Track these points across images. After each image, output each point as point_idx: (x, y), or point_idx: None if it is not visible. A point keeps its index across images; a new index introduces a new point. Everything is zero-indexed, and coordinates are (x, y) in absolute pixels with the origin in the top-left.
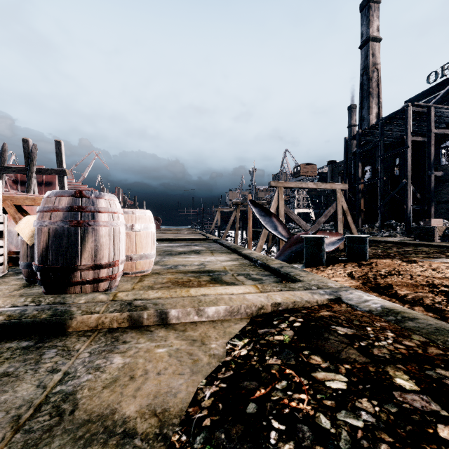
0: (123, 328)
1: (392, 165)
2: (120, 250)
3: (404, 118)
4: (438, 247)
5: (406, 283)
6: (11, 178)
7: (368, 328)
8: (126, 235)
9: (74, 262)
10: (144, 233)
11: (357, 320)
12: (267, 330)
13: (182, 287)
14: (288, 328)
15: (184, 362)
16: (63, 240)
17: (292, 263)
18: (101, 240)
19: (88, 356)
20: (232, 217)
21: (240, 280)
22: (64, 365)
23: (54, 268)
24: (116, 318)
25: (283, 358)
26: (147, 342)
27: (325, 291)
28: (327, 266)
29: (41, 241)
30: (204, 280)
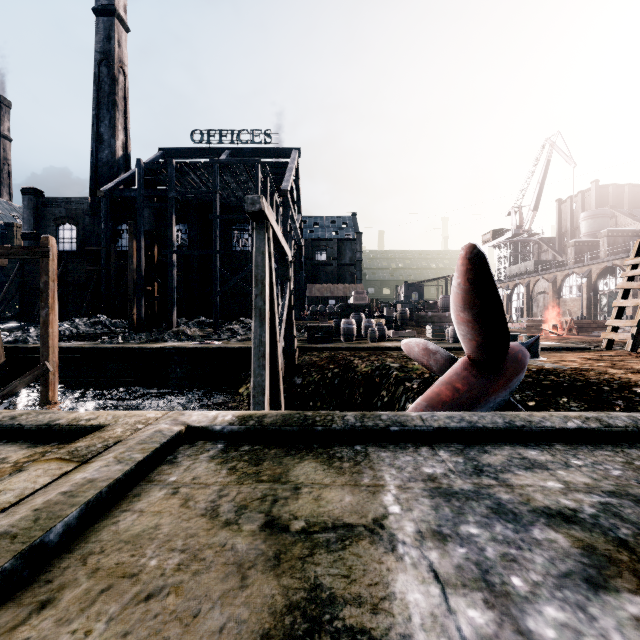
0: None
1: None
2: None
3: (236, 174)
4: (394, 349)
5: None
6: None
7: None
8: None
9: None
10: None
11: None
12: None
13: None
14: None
15: None
16: None
17: None
18: None
19: None
20: None
21: None
22: None
23: None
24: None
25: None
26: None
27: None
28: None
29: None
30: None
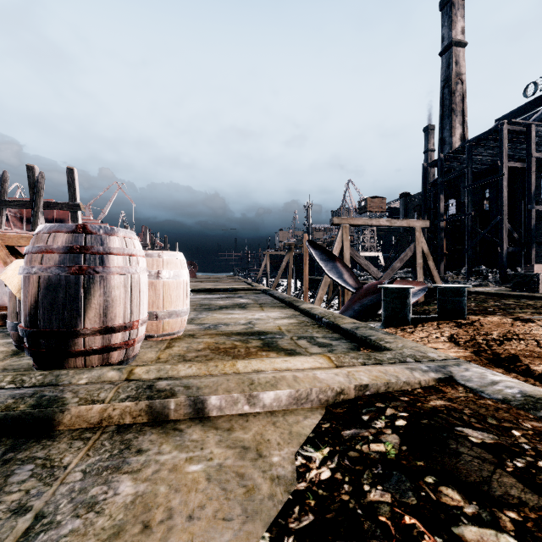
0: (139, 425)
1: (481, 198)
2: (140, 306)
3: (497, 139)
4: None
5: (536, 353)
6: (15, 215)
7: (515, 432)
8: (150, 285)
9: (74, 323)
10: (173, 282)
11: (492, 417)
12: (356, 432)
13: (225, 356)
14: (389, 430)
15: (232, 492)
16: (59, 293)
17: (362, 320)
18: (113, 293)
19: (79, 479)
20: (284, 261)
21: (303, 347)
22: (40, 498)
23: (46, 332)
24: (130, 410)
25: (392, 489)
26: (174, 452)
27: (429, 366)
28: (415, 327)
29: (28, 295)
30: (254, 345)
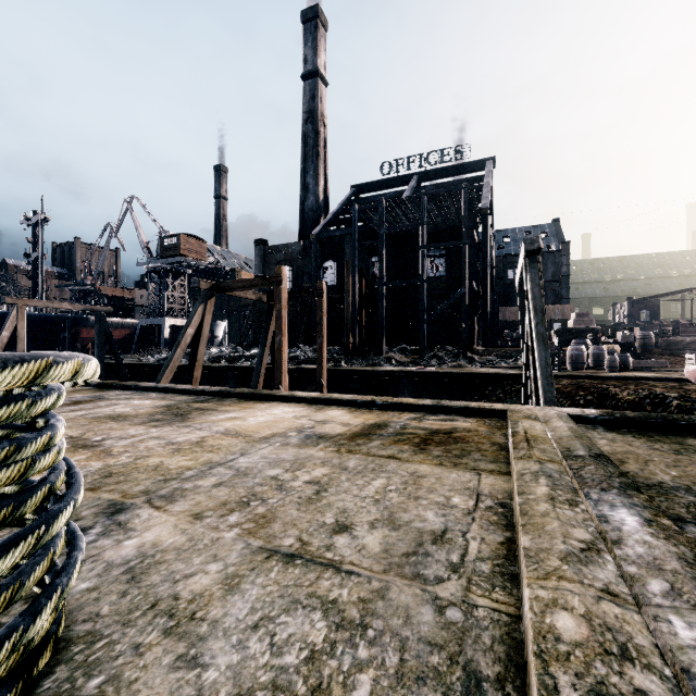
0: None
1: (368, 267)
2: None
3: (440, 202)
4: (652, 380)
5: None
6: None
7: None
8: None
9: None
10: None
11: None
12: None
13: None
14: None
15: None
16: None
17: None
18: None
19: None
20: (191, 326)
21: None
22: None
23: None
24: None
25: None
26: None
27: None
28: None
29: None
30: None
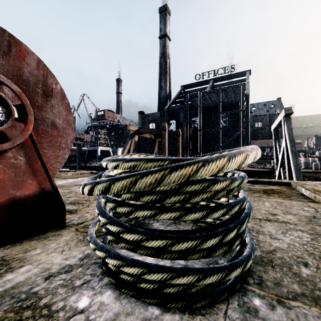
0: None
1: (190, 122)
2: None
3: (227, 92)
4: None
5: None
6: None
7: None
8: None
9: None
10: None
11: None
12: None
13: None
14: None
15: None
16: None
17: None
18: None
19: None
20: (126, 149)
21: None
22: None
23: None
24: None
25: None
26: None
27: None
28: None
29: None
30: None
